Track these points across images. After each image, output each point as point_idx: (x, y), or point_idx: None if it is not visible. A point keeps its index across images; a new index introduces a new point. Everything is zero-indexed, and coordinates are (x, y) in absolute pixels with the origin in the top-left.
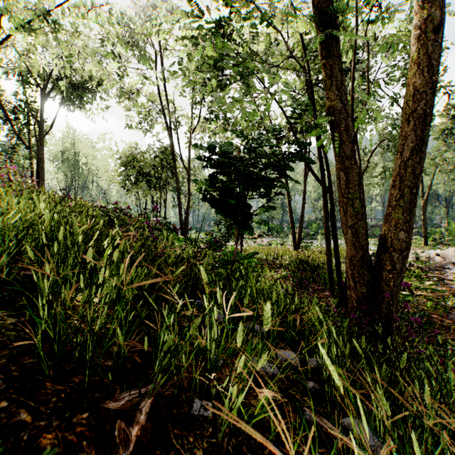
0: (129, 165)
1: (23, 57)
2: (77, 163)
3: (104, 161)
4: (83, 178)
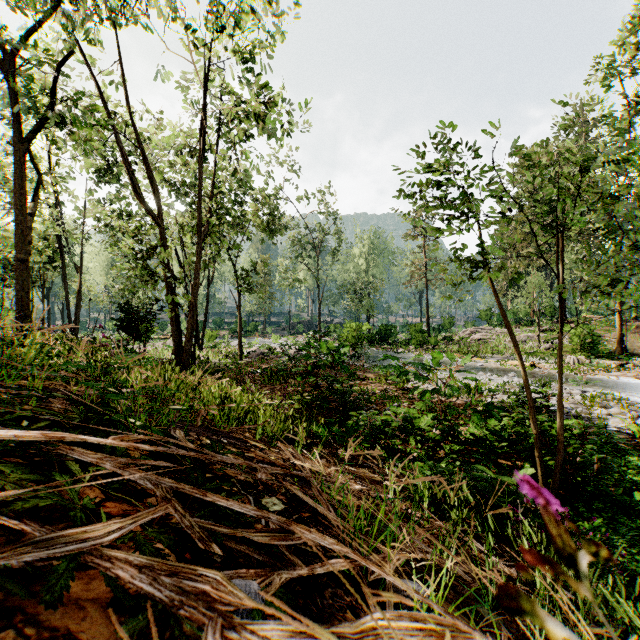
0: None
1: None
2: None
3: None
4: None
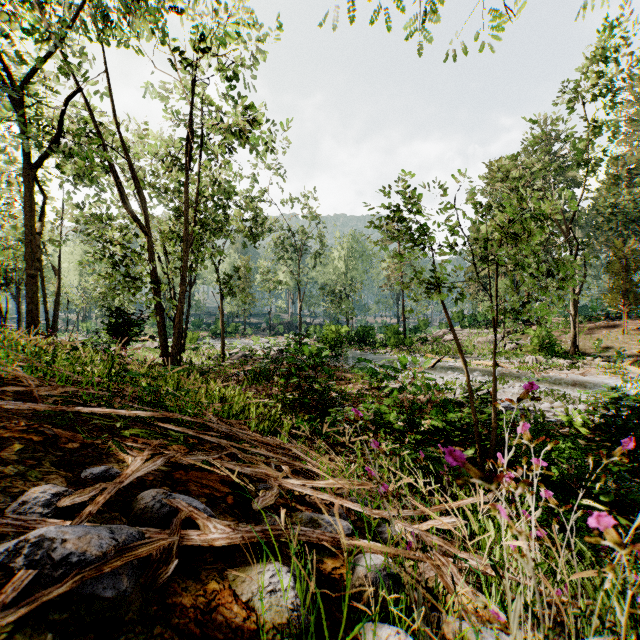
0: None
1: None
2: None
3: None
4: None
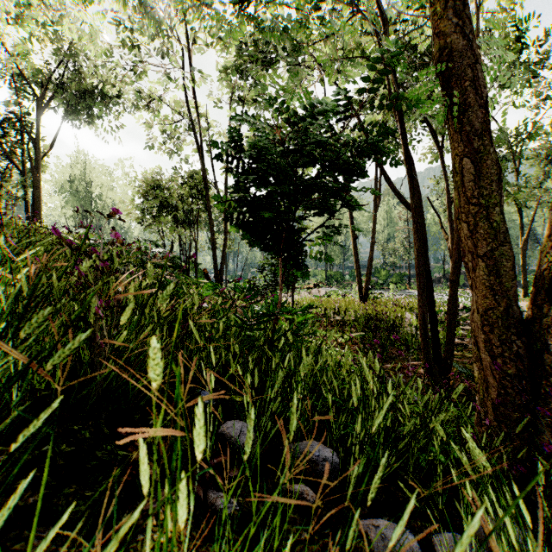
0: (149, 194)
1: (13, 57)
2: (90, 196)
3: (123, 192)
4: (97, 213)
